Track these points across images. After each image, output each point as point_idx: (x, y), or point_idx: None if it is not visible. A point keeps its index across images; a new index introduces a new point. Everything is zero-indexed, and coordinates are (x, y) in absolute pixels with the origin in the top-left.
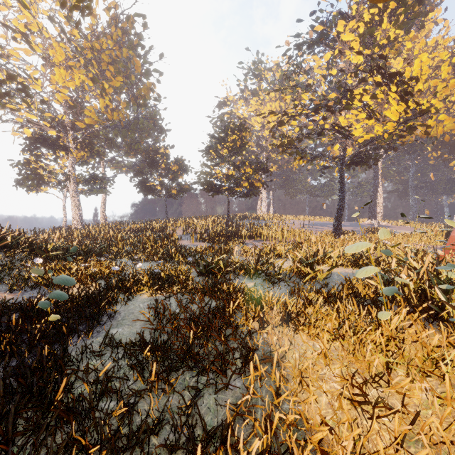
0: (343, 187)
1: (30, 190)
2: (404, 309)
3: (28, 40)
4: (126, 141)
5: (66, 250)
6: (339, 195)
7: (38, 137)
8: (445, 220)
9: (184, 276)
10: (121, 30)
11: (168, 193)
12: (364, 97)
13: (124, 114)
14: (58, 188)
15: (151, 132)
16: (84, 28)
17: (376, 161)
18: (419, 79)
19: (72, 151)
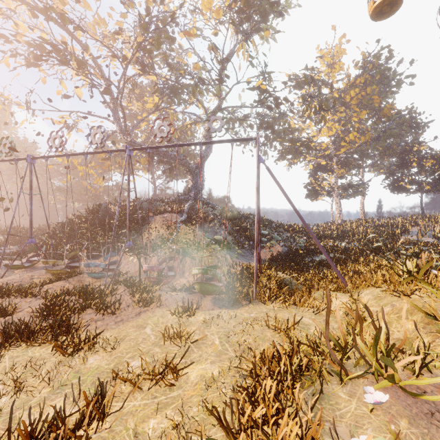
0: None
1: (313, 199)
2: None
3: (310, 117)
4: (379, 149)
5: (317, 235)
6: None
7: (316, 167)
8: None
9: (360, 251)
10: (363, 79)
11: (420, 190)
12: None
13: (369, 135)
14: (328, 196)
15: (405, 133)
16: (340, 89)
17: None
18: None
19: (335, 171)
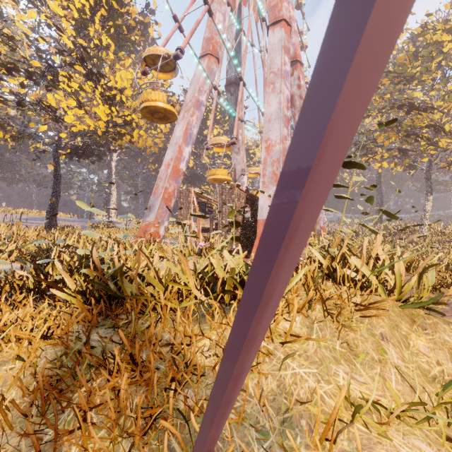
0: (58, 176)
1: None
2: (5, 294)
3: None
4: None
5: None
6: (54, 185)
7: None
8: (77, 201)
9: None
10: None
11: None
12: (73, 83)
13: None
14: None
15: None
16: None
17: (99, 157)
18: (123, 92)
19: None
